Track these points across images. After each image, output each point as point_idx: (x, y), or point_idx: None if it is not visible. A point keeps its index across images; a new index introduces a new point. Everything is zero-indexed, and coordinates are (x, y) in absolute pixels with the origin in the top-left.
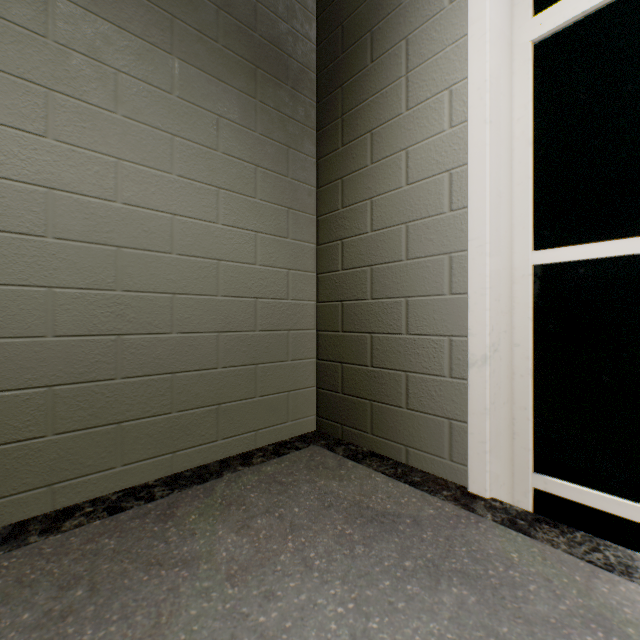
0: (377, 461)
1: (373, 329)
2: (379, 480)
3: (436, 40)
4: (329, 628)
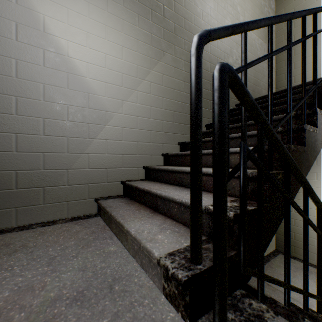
0: (298, 259)
1: (295, 232)
2: (302, 264)
3: (313, 184)
4: (312, 283)
